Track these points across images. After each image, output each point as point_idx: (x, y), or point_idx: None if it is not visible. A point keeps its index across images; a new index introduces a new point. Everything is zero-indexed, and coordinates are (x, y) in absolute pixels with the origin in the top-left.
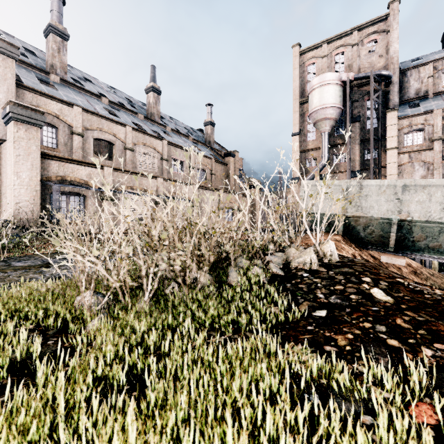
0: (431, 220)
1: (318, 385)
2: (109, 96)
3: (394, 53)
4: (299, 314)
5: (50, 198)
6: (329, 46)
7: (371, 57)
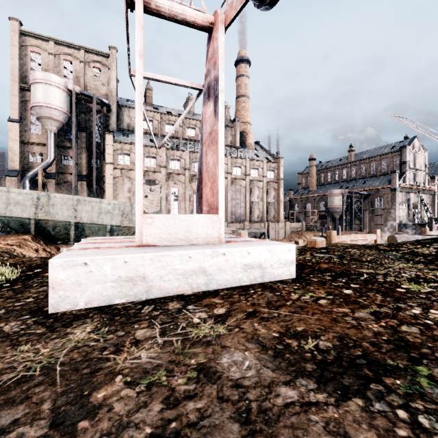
0: (93, 222)
1: None
2: None
3: (113, 89)
4: None
5: None
6: (57, 46)
7: (96, 82)
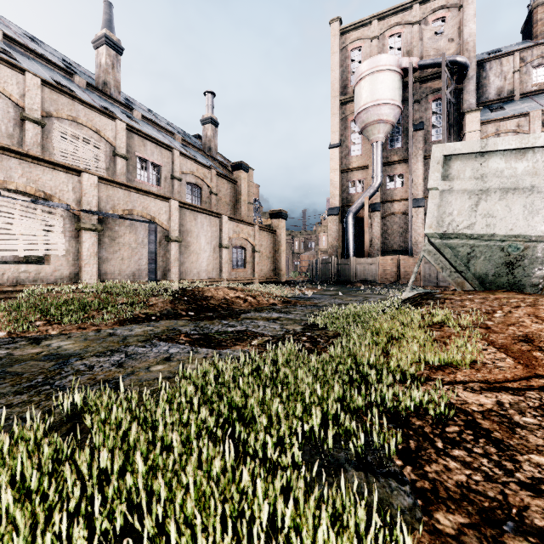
0: None
1: None
2: (14, 36)
3: (469, 36)
4: None
5: None
6: (380, 23)
7: (438, 42)
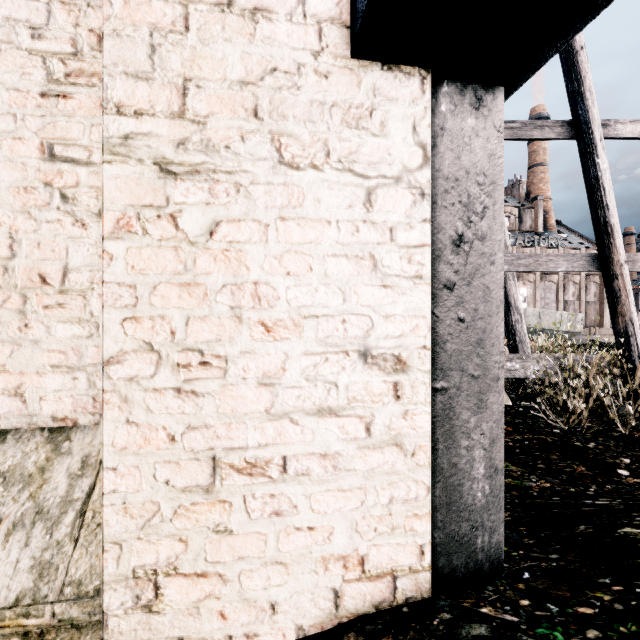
0: (551, 329)
1: None
2: None
3: None
4: None
5: None
6: None
7: None
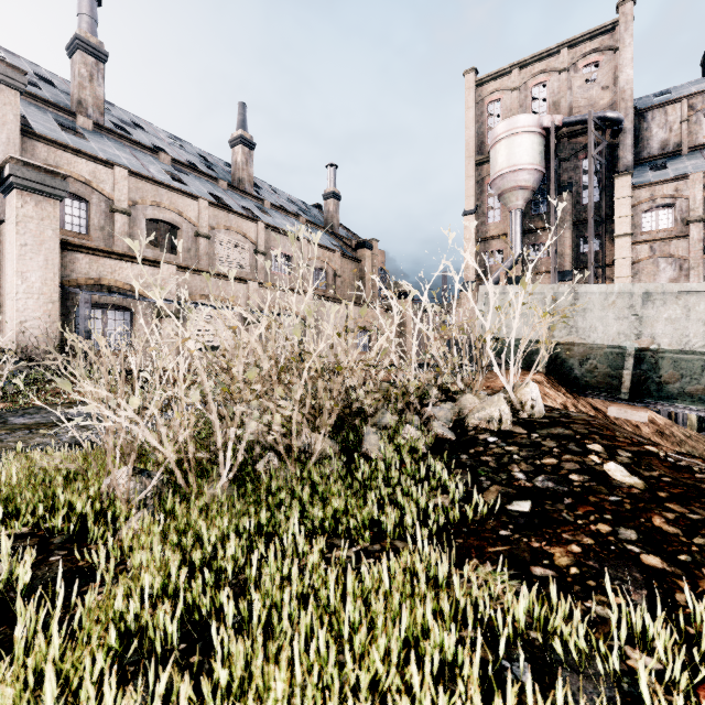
0: (690, 349)
1: (525, 642)
2: (171, 152)
3: (626, 84)
4: (485, 509)
5: (77, 314)
6: (522, 72)
7: (590, 91)
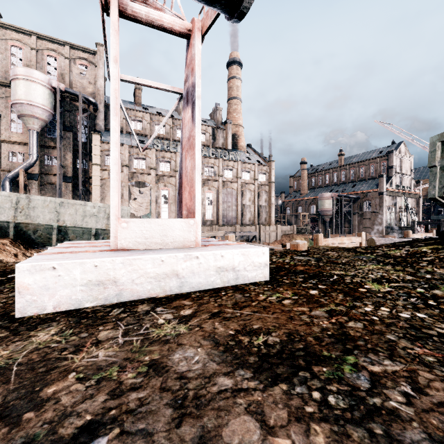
0: (77, 226)
1: None
2: None
3: (100, 87)
4: None
5: None
6: (40, 41)
7: (83, 79)
